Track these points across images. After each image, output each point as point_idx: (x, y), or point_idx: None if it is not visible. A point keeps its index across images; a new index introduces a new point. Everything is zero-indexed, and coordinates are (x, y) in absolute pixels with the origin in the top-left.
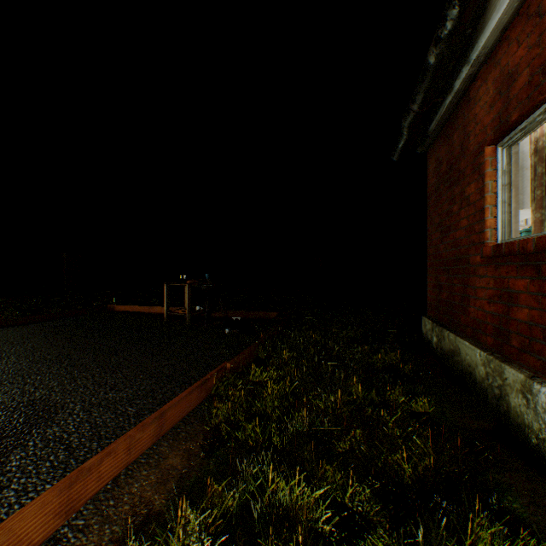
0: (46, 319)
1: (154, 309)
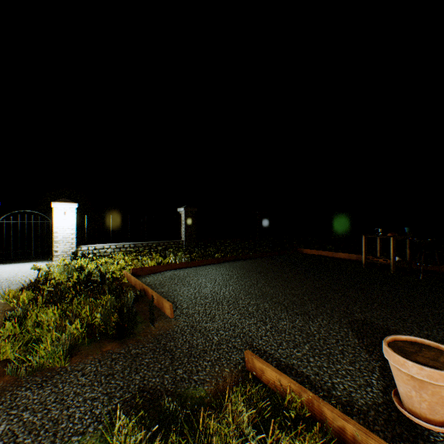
0: (267, 255)
1: (336, 254)
